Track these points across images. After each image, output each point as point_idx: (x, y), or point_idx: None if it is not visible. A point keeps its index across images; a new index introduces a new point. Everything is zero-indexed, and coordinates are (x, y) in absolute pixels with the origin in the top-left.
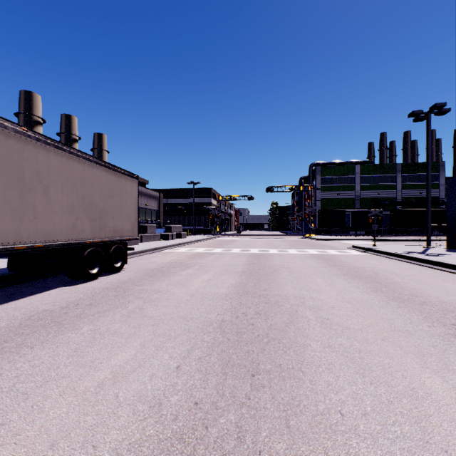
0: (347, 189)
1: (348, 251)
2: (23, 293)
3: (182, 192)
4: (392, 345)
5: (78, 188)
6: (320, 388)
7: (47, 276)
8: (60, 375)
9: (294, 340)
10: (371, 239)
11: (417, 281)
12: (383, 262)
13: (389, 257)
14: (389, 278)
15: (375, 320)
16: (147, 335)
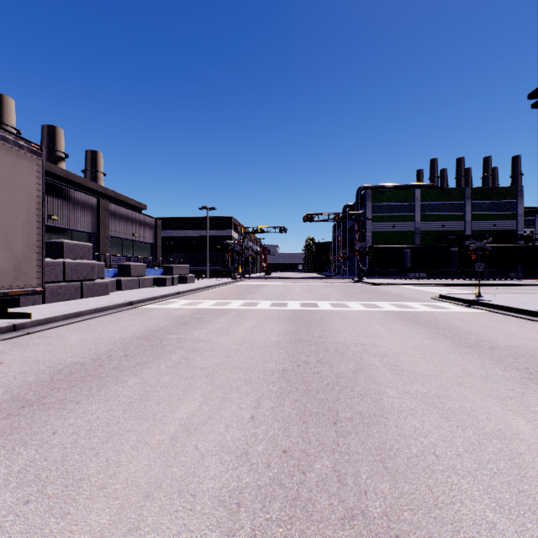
0: (404, 220)
1: (443, 306)
2: None
3: (194, 222)
4: None
5: None
6: None
7: None
8: None
9: None
10: (446, 283)
11: None
12: None
13: (532, 319)
14: None
15: None
16: None
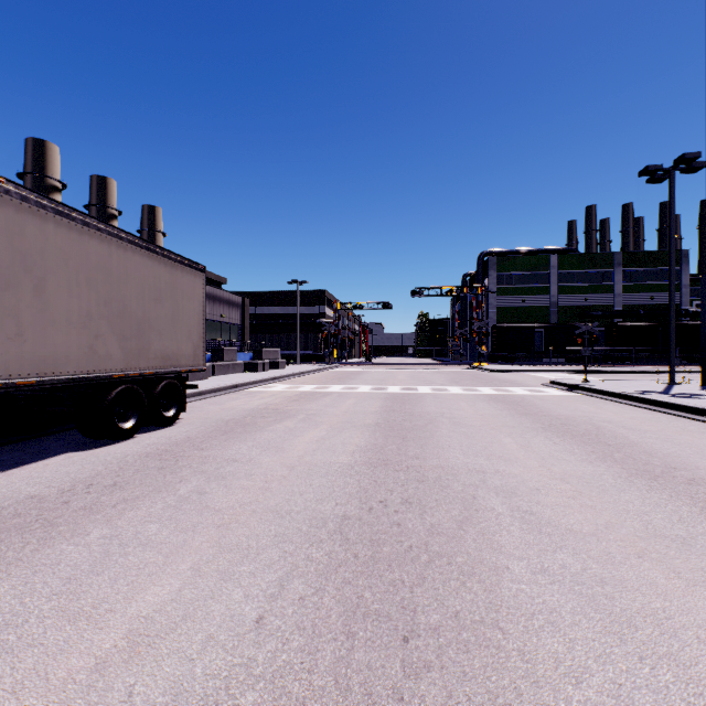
0: (537, 293)
1: (544, 390)
2: (1, 463)
3: (280, 297)
4: (660, 567)
5: (99, 284)
6: (543, 671)
7: (49, 432)
8: (25, 641)
9: (477, 557)
10: (577, 370)
11: (668, 441)
12: (604, 408)
13: (612, 400)
14: (620, 435)
15: (616, 516)
16: (207, 547)
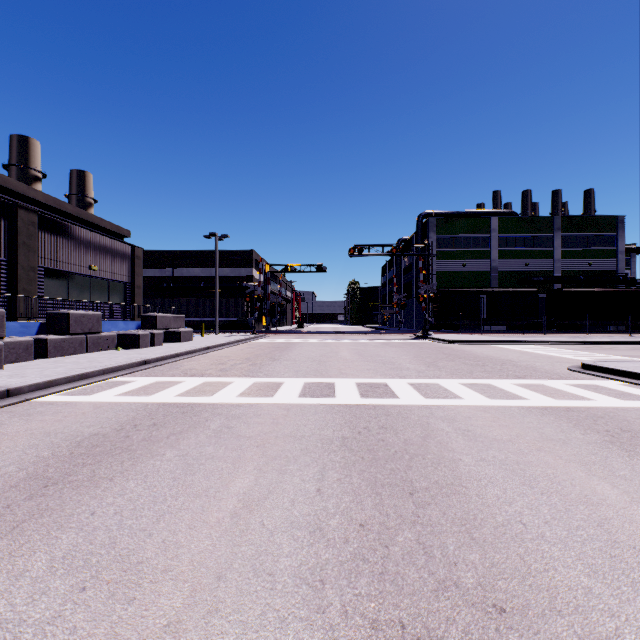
0: (478, 257)
1: (623, 390)
2: None
3: (201, 257)
4: None
5: None
6: None
7: None
8: None
9: None
10: (549, 340)
11: None
12: None
13: None
14: None
15: None
16: None
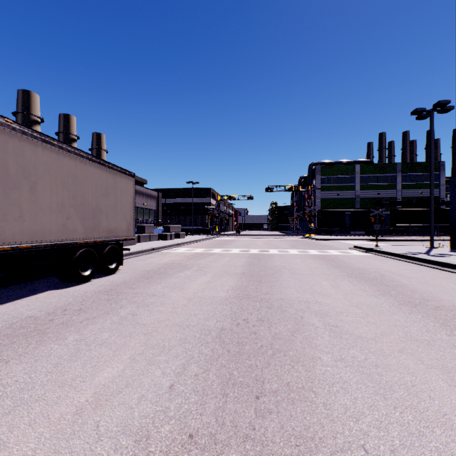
0: (347, 189)
1: (350, 252)
2: (9, 297)
3: (181, 192)
4: (412, 358)
5: (69, 185)
6: (337, 414)
7: (37, 278)
8: (34, 398)
9: (302, 352)
10: (372, 239)
11: (425, 284)
12: (387, 263)
13: (392, 258)
14: (396, 280)
15: (388, 328)
16: (139, 346)
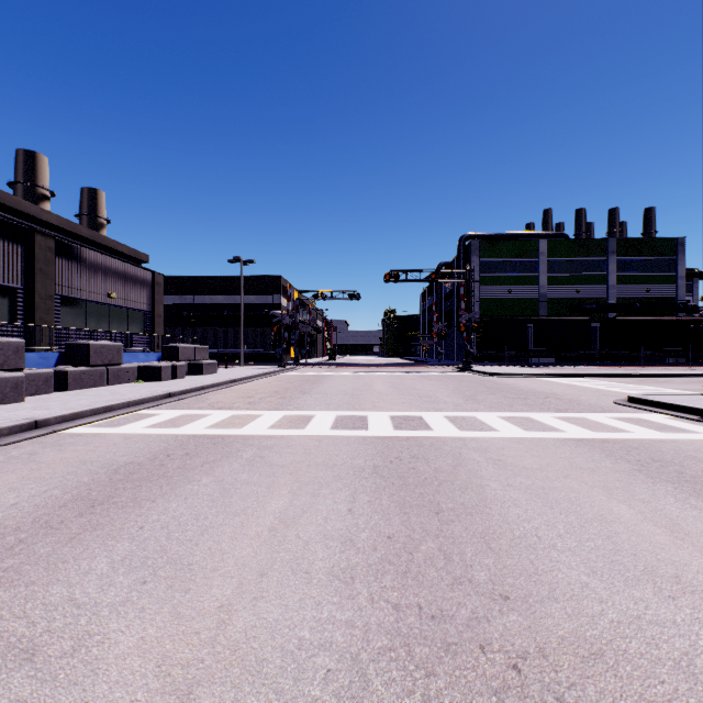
0: (525, 283)
1: (665, 422)
2: None
3: (225, 284)
4: None
5: None
6: None
7: None
8: None
9: None
10: (599, 373)
11: None
12: None
13: None
14: None
15: None
16: None
